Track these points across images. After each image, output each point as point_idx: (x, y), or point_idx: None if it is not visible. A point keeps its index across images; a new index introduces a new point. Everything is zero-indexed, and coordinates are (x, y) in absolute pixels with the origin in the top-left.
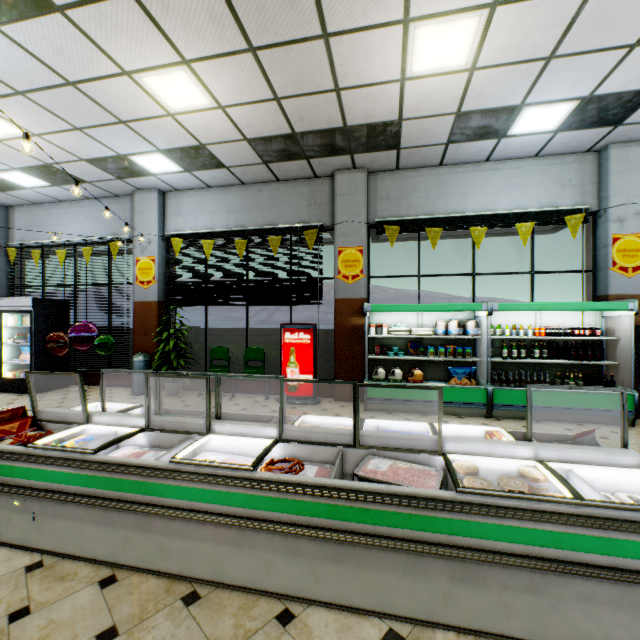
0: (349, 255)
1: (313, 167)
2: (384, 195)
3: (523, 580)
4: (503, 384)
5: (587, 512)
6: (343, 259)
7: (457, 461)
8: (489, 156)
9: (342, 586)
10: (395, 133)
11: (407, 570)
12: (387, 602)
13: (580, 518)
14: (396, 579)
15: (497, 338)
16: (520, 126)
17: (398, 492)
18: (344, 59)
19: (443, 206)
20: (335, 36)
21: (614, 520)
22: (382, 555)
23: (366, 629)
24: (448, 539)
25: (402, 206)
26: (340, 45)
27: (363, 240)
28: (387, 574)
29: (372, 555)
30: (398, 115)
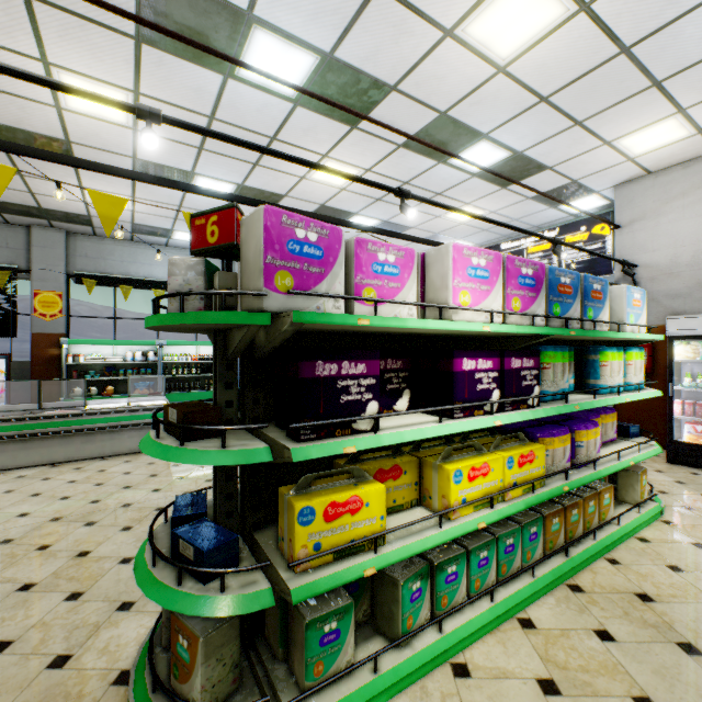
0: (48, 297)
1: (6, 218)
2: (84, 253)
3: (110, 436)
4: (172, 391)
5: (129, 409)
6: (41, 300)
7: (94, 407)
8: (167, 244)
9: (31, 458)
10: (88, 220)
11: (63, 444)
12: (54, 459)
13: (126, 410)
14: (58, 449)
15: (173, 363)
16: (178, 237)
17: (58, 414)
18: (37, 185)
19: (135, 270)
20: (29, 177)
21: (136, 409)
22: (51, 441)
23: (42, 468)
24: (80, 427)
25: (101, 264)
26: (34, 180)
27: (62, 287)
28: (54, 448)
29: (46, 442)
30: (88, 213)
